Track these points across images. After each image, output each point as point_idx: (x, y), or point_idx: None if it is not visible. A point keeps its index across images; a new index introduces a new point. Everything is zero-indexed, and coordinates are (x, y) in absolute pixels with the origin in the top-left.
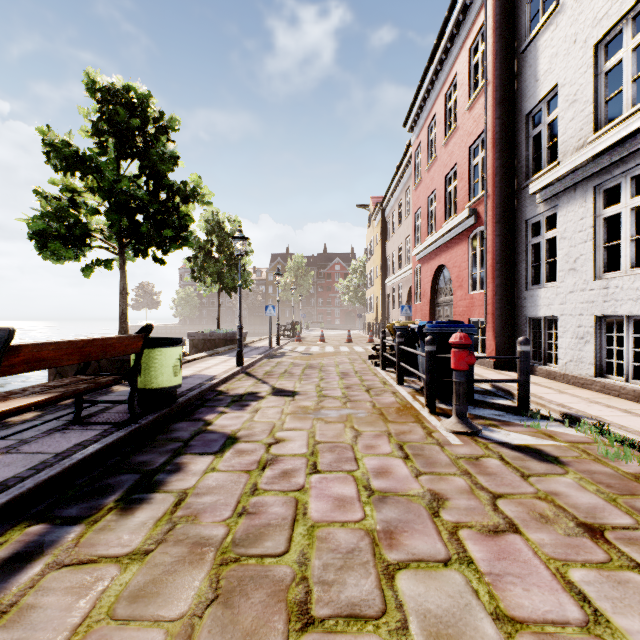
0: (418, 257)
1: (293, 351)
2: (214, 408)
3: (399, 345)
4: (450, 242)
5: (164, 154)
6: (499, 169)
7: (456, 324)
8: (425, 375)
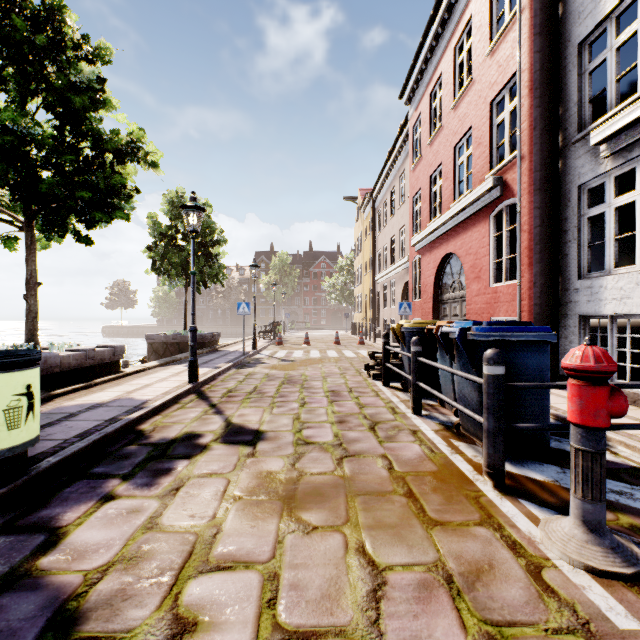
0: (417, 247)
1: (271, 357)
2: (100, 482)
3: (416, 356)
4: (462, 225)
5: (78, 82)
6: (539, 120)
7: (523, 326)
8: (486, 418)
